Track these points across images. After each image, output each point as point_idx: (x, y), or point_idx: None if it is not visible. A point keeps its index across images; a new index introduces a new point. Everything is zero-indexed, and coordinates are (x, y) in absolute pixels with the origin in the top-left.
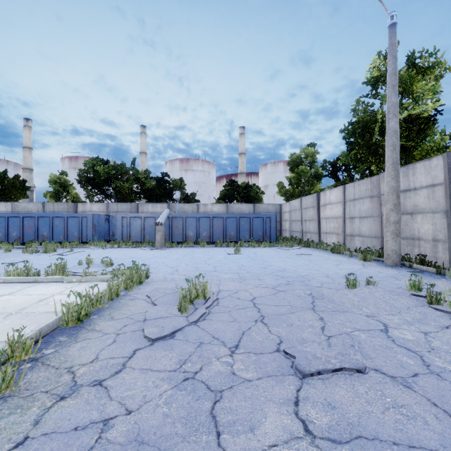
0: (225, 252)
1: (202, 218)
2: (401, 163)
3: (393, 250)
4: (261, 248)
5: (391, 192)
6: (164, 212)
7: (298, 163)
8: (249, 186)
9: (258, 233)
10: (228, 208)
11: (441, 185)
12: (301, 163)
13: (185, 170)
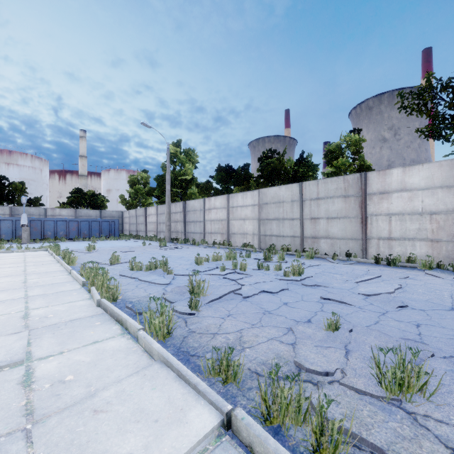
0: (86, 243)
1: (60, 221)
2: (184, 197)
3: (168, 236)
4: (108, 241)
5: (167, 214)
6: (24, 216)
7: (136, 183)
8: (95, 195)
9: (106, 232)
10: (77, 212)
11: (182, 212)
12: (138, 183)
13: (7, 164)
